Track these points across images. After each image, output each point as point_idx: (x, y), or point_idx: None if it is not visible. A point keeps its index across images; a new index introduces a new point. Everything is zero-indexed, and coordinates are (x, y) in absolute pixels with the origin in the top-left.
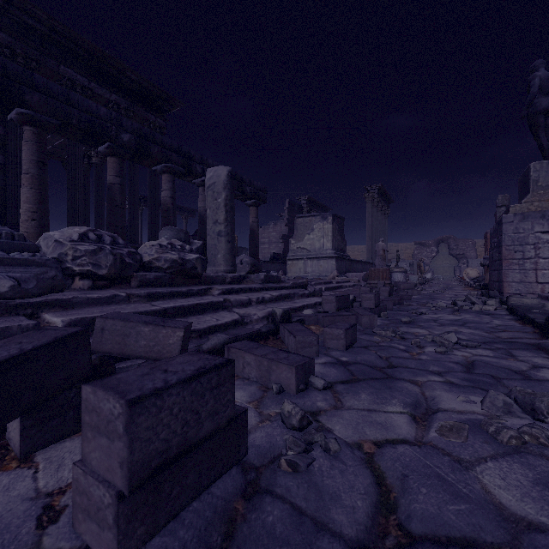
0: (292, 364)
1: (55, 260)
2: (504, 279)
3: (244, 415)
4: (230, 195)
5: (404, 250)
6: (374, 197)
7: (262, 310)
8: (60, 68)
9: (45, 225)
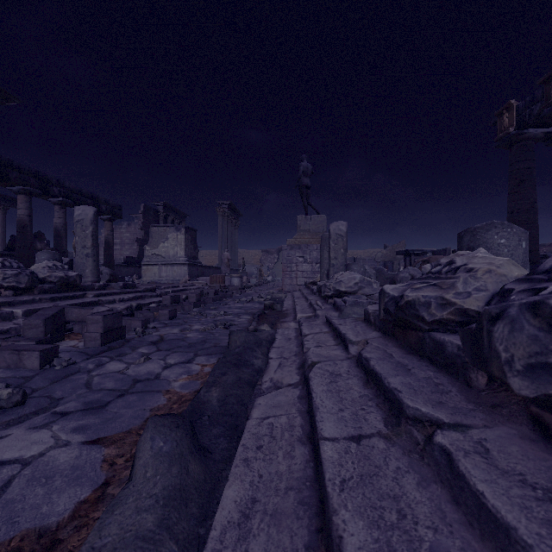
0: (140, 320)
1: None
2: (283, 283)
3: (125, 327)
4: (96, 228)
5: (254, 256)
6: (225, 211)
7: (124, 305)
8: None
9: None
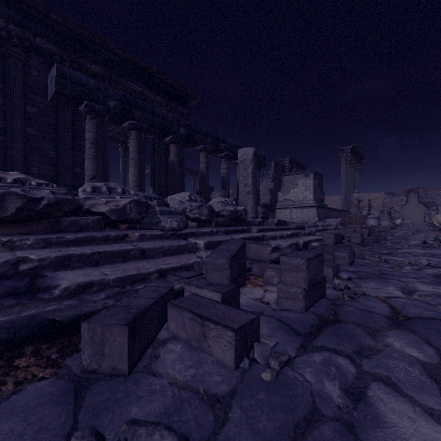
0: (330, 266)
1: (183, 211)
2: None
3: (324, 278)
4: (255, 166)
5: (374, 199)
6: (348, 156)
7: (286, 242)
8: (127, 83)
9: (142, 189)
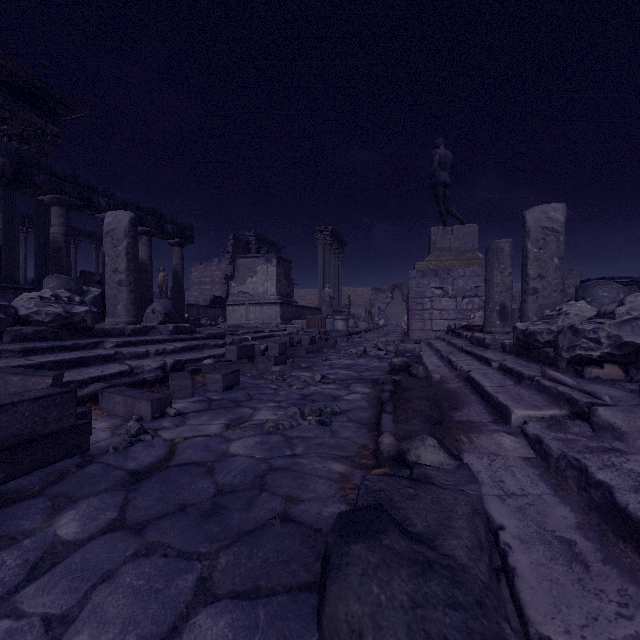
0: (149, 399)
1: None
2: (410, 327)
3: (87, 425)
4: (133, 242)
5: (361, 296)
6: (327, 239)
7: (159, 362)
8: None
9: None
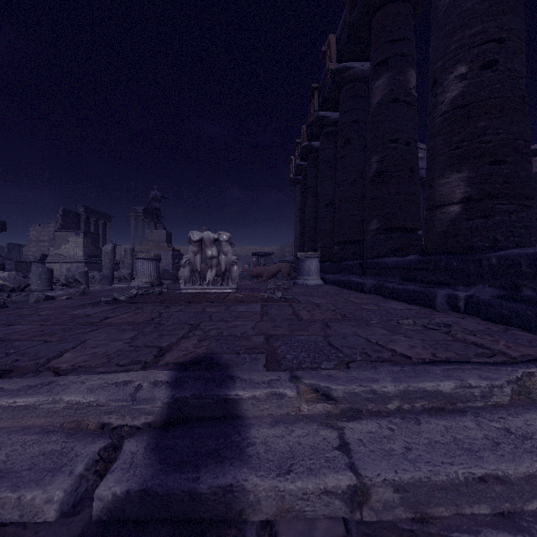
0: None
1: None
2: None
3: None
4: None
5: (186, 252)
6: (140, 215)
7: None
8: None
9: None
